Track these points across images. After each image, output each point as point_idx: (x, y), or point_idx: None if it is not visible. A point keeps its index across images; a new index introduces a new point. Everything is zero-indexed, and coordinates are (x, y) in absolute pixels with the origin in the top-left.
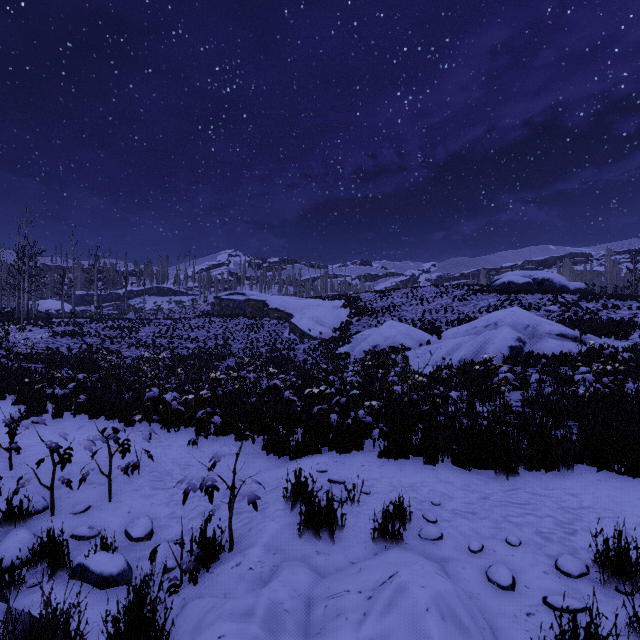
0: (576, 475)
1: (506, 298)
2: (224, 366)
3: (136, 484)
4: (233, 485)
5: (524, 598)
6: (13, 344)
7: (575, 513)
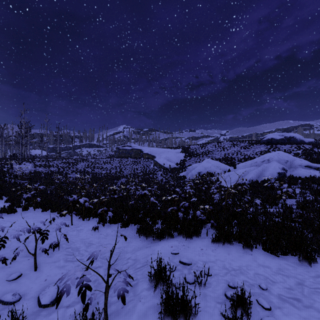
0: None
1: (270, 147)
2: (119, 182)
3: (55, 257)
4: (107, 277)
5: None
6: (14, 170)
7: None
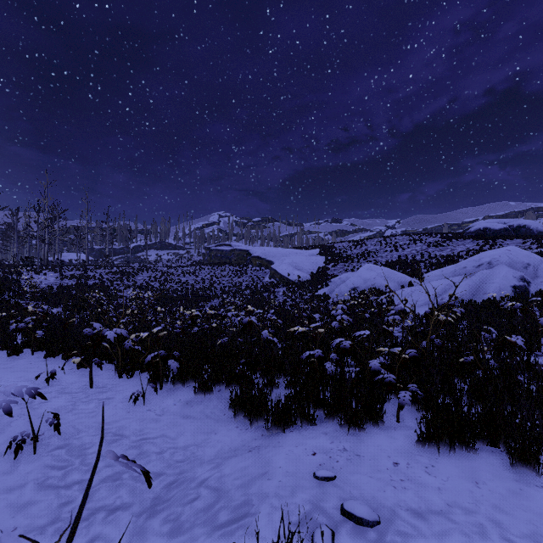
0: None
1: (485, 243)
2: (208, 306)
3: (17, 475)
4: None
5: None
6: (24, 284)
7: None
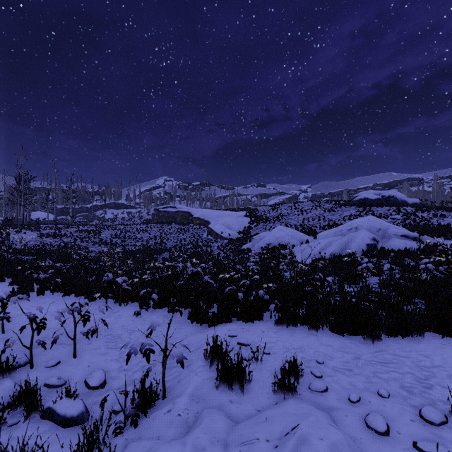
0: (426, 340)
1: (363, 210)
2: (161, 258)
3: (95, 344)
4: (165, 348)
5: (398, 442)
6: (12, 242)
7: (429, 371)
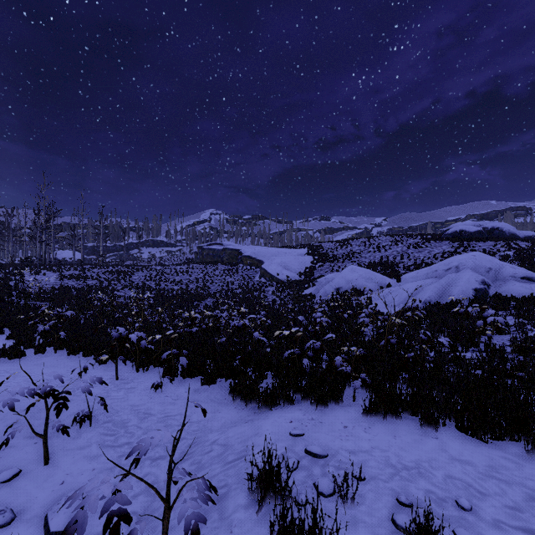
0: None
1: (459, 245)
2: (203, 305)
3: (83, 439)
4: (167, 491)
5: None
6: (27, 285)
7: None
